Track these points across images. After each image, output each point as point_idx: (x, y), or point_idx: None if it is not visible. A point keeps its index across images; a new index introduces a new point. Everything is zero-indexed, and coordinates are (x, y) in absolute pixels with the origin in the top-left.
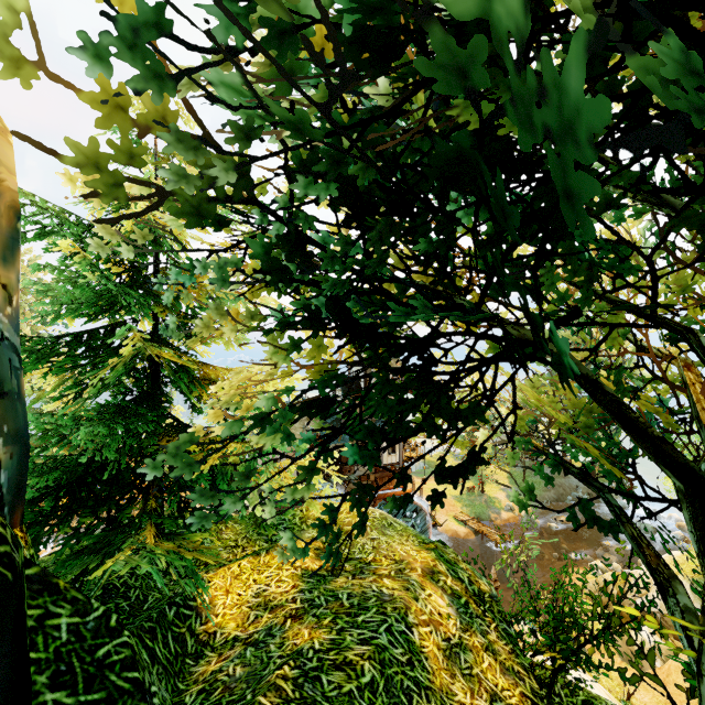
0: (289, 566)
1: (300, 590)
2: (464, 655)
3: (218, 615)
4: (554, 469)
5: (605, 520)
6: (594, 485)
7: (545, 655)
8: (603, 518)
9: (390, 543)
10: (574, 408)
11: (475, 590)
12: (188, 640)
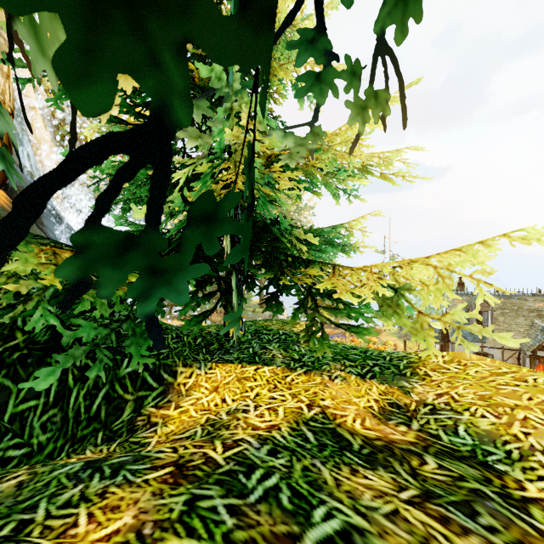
0: (306, 397)
1: (263, 437)
2: None
3: (179, 407)
4: None
5: None
6: None
7: None
8: None
9: None
10: None
11: None
12: (127, 413)
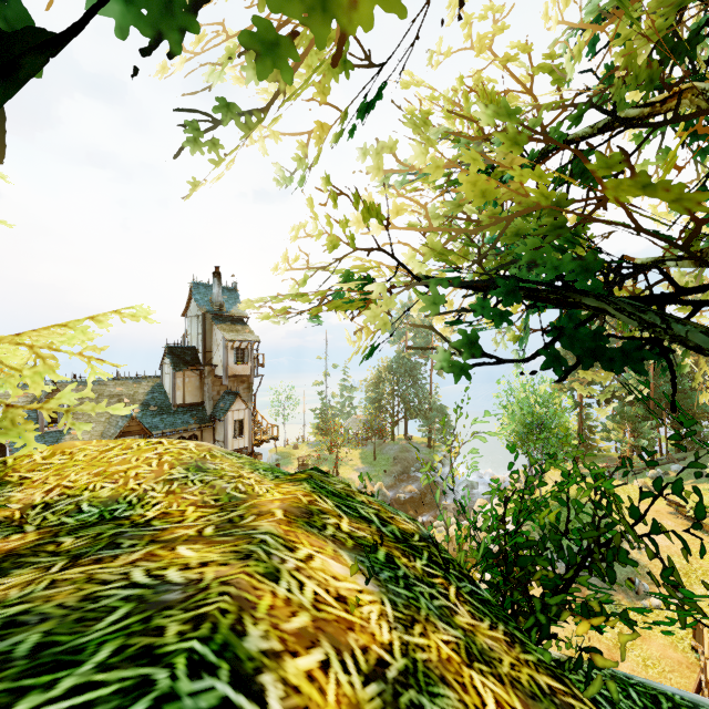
0: None
1: None
2: (435, 708)
3: None
4: (510, 300)
5: (613, 349)
6: (591, 293)
7: (583, 624)
8: (439, 482)
9: (212, 480)
10: (531, 206)
11: (395, 533)
12: None
